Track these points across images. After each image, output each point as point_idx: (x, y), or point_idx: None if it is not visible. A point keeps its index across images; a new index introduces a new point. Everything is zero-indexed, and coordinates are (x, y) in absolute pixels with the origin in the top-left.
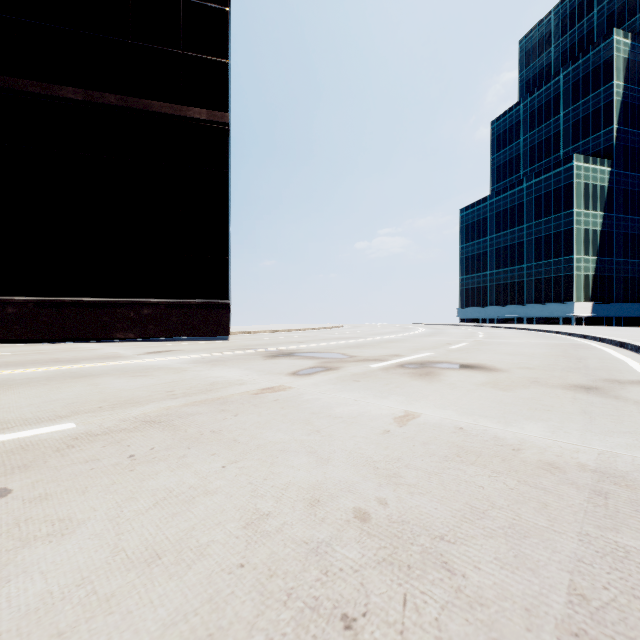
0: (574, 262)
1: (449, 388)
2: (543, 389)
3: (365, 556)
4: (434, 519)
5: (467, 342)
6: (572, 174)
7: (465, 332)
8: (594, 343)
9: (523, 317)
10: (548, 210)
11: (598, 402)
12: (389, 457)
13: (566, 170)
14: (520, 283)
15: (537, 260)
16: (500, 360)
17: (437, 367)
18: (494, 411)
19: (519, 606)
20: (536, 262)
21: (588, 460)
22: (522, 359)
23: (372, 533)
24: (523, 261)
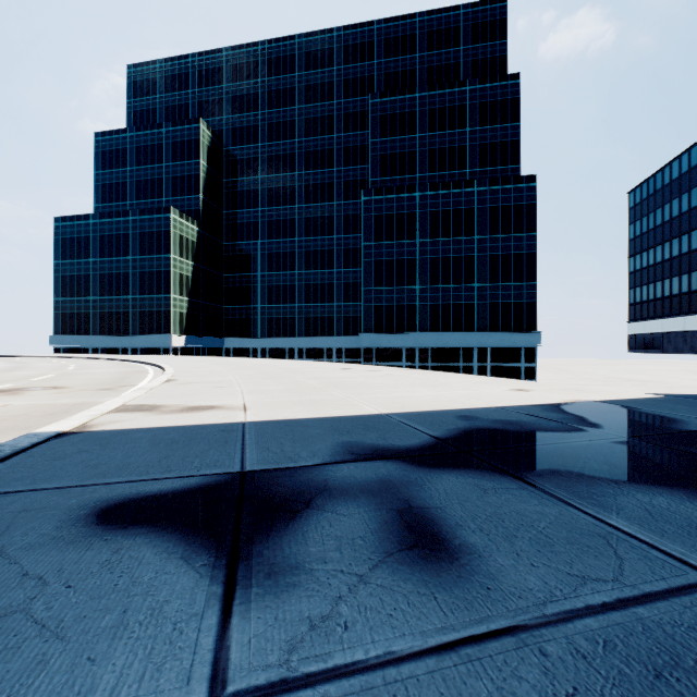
0: (172, 300)
1: (31, 396)
2: (85, 391)
3: (4, 418)
4: (23, 413)
5: (54, 374)
6: (171, 224)
7: (56, 365)
8: (154, 369)
9: (129, 347)
10: (152, 249)
11: (103, 392)
12: (3, 411)
13: (166, 218)
14: (126, 313)
15: (142, 293)
16: (73, 383)
17: (22, 390)
18: (53, 399)
19: (42, 414)
20: (141, 295)
21: (78, 402)
22: (89, 382)
23: (5, 416)
24: (129, 292)
